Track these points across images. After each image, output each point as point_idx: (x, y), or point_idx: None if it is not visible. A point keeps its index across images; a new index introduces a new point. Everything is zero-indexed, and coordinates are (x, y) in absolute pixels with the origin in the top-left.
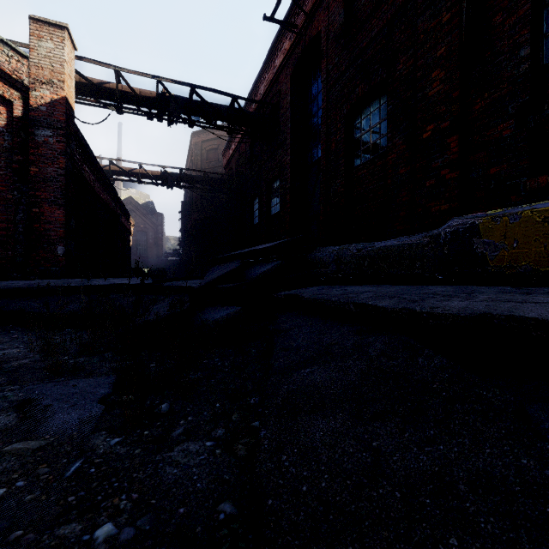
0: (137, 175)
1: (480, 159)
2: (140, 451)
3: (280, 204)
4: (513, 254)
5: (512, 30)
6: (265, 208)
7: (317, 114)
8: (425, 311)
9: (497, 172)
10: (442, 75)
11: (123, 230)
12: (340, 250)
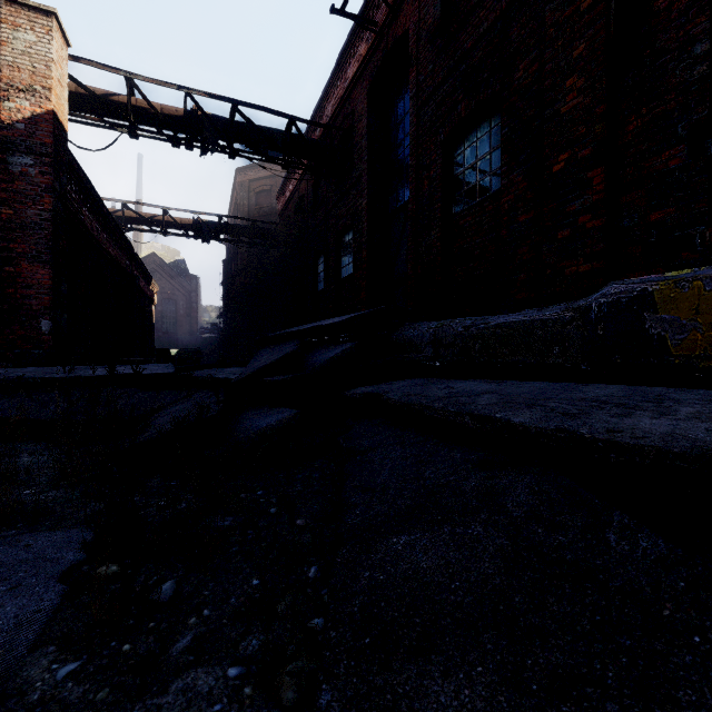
0: (161, 223)
1: (636, 200)
2: (106, 694)
3: (354, 264)
4: (711, 338)
5: (683, 17)
6: (333, 268)
7: (404, 143)
8: (600, 438)
9: (660, 219)
10: (580, 84)
11: (143, 297)
12: (438, 327)
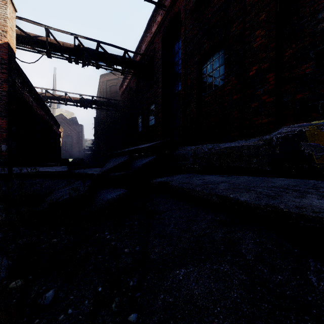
0: (64, 99)
1: (289, 88)
2: None
3: (155, 119)
4: None
5: (312, 1)
6: (145, 121)
7: (178, 63)
8: (294, 212)
9: (301, 97)
10: (263, 33)
11: (55, 134)
12: (195, 149)
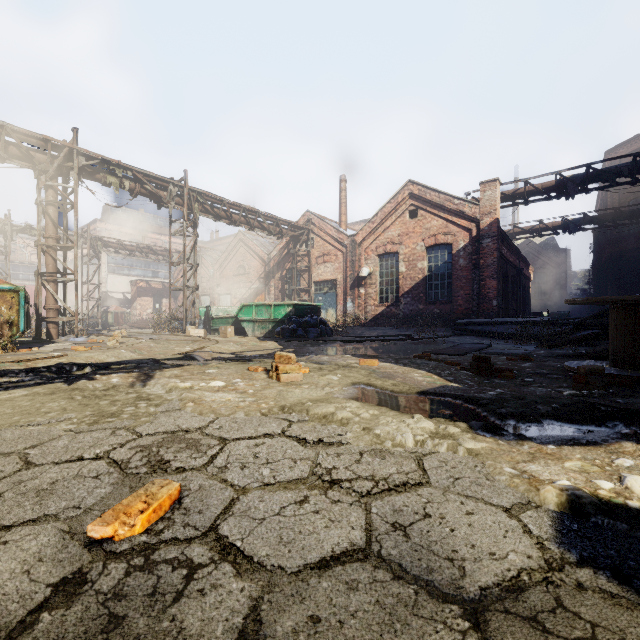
0: (537, 230)
1: None
2: (547, 350)
3: None
4: None
5: None
6: None
7: None
8: None
9: None
10: None
11: (524, 279)
12: None
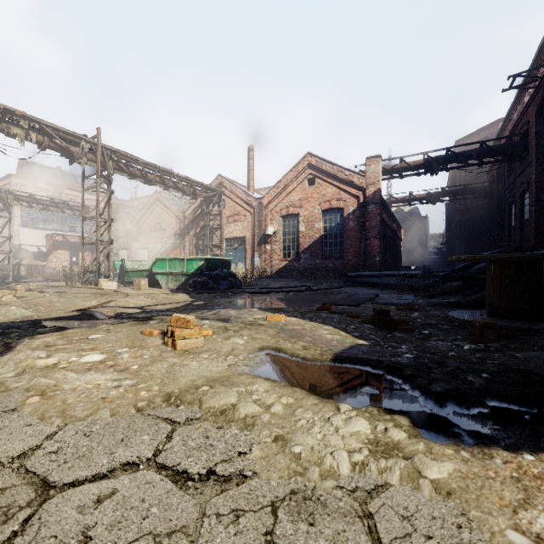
0: (408, 200)
1: None
2: (424, 299)
3: (528, 213)
4: None
5: None
6: (518, 214)
7: None
8: None
9: None
10: None
11: (397, 239)
12: None
